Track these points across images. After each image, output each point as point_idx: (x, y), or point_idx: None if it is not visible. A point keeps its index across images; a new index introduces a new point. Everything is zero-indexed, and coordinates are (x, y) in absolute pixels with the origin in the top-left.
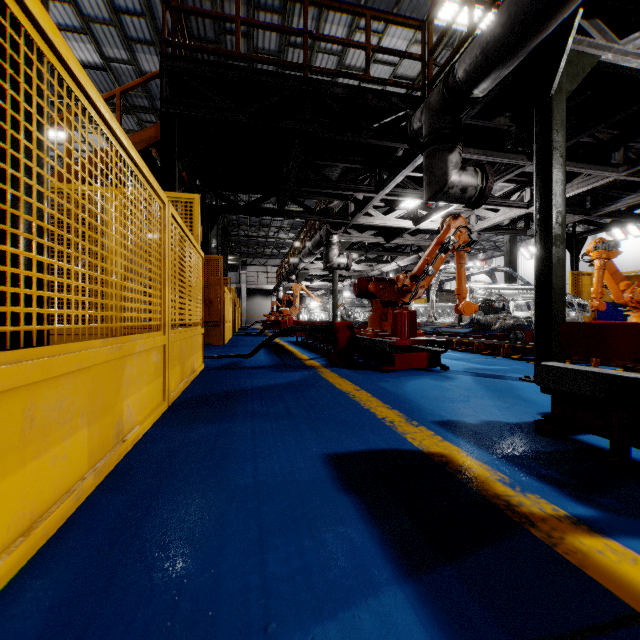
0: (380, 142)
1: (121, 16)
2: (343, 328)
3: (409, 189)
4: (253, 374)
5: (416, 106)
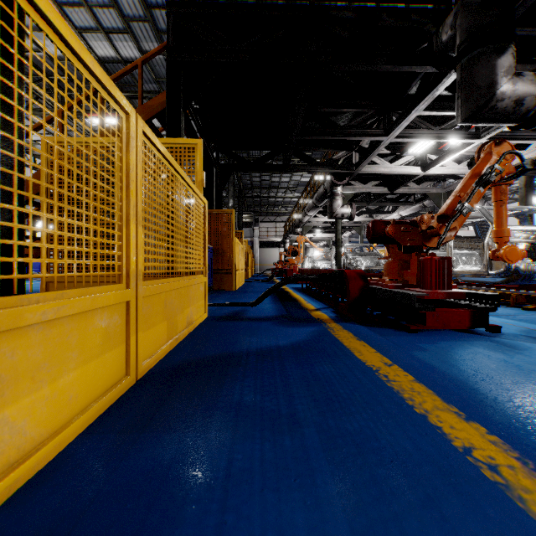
0: (397, 68)
1: (152, 11)
2: (354, 277)
3: (422, 129)
4: (254, 328)
5: (441, 21)
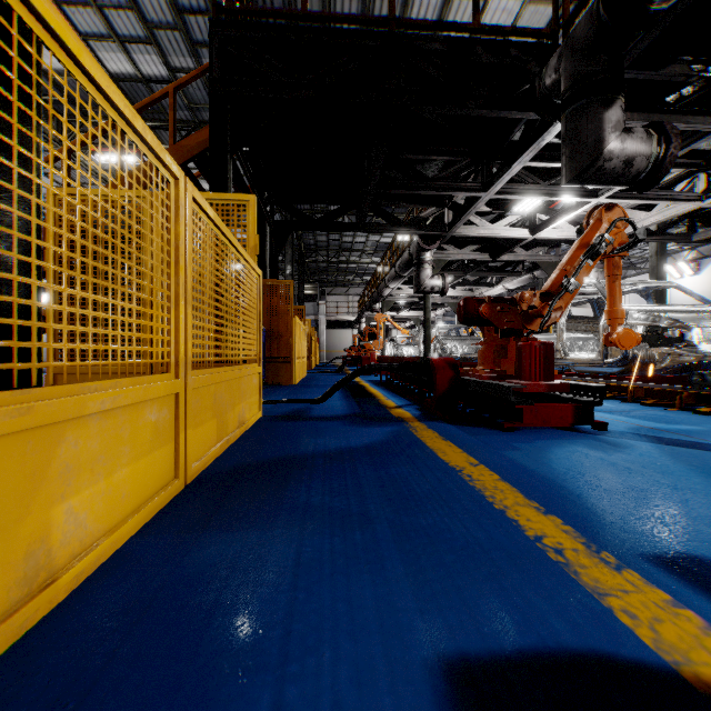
0: (494, 112)
1: (185, 17)
2: (443, 366)
3: (528, 184)
4: (320, 429)
5: (546, 58)
